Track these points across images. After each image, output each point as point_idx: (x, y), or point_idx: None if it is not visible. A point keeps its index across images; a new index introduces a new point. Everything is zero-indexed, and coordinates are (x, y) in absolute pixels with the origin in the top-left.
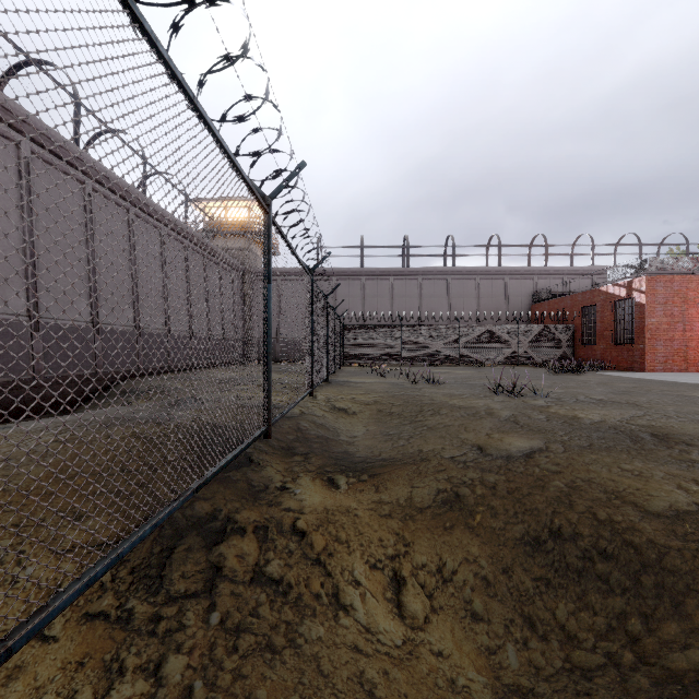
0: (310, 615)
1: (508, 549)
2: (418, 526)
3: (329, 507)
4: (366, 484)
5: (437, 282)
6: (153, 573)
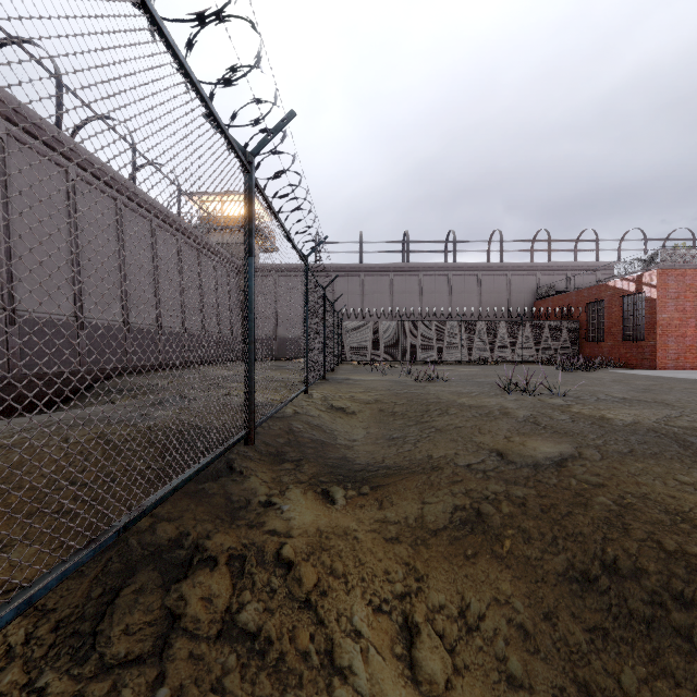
0: (295, 686)
1: (549, 587)
2: (433, 555)
3: (322, 528)
4: (367, 498)
5: (438, 278)
6: (85, 629)
